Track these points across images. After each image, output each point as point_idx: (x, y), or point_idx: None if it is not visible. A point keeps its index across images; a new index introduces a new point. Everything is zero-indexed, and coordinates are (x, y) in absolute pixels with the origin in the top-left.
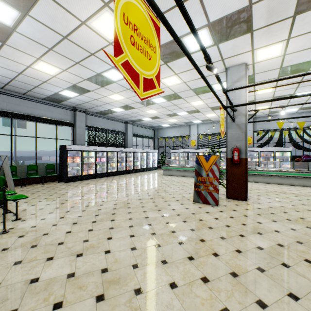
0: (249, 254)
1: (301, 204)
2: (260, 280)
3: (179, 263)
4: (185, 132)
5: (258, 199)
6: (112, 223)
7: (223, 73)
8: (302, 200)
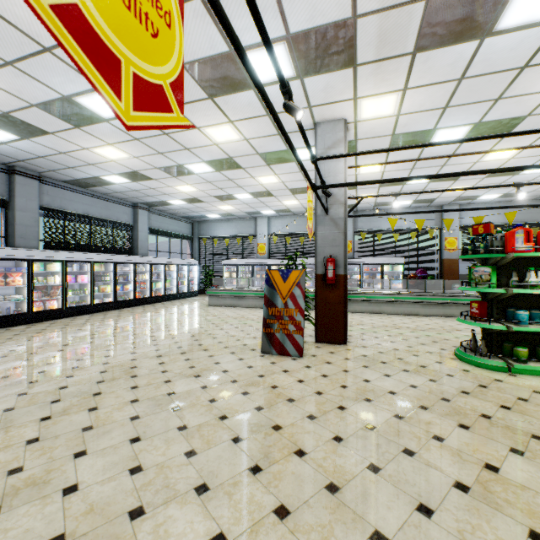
0: (354, 442)
1: (419, 344)
2: (375, 490)
3: (232, 485)
4: (248, 229)
5: (363, 341)
6: (92, 417)
7: (311, 131)
8: (420, 338)
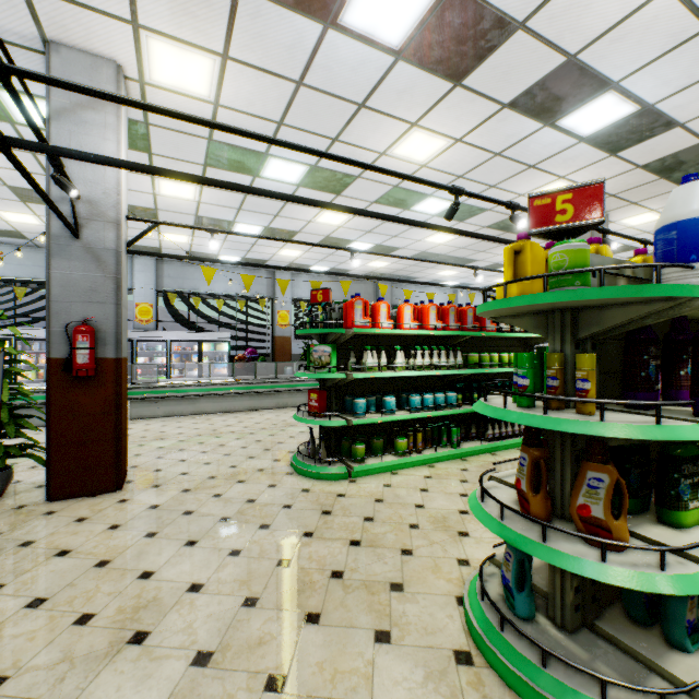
0: None
1: (247, 459)
2: None
3: None
4: None
5: (158, 473)
6: None
7: (40, 57)
8: (249, 447)
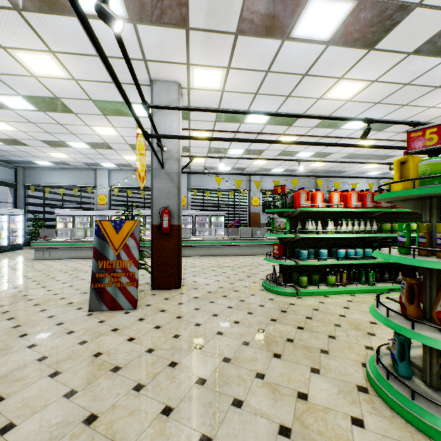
0: (185, 408)
1: (238, 280)
2: None
3: None
4: (87, 180)
5: (195, 283)
6: None
7: (148, 87)
8: (238, 274)
